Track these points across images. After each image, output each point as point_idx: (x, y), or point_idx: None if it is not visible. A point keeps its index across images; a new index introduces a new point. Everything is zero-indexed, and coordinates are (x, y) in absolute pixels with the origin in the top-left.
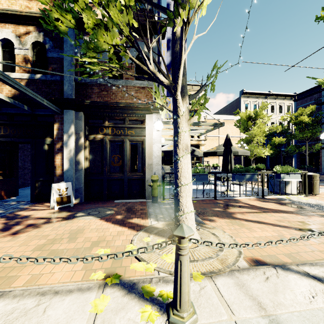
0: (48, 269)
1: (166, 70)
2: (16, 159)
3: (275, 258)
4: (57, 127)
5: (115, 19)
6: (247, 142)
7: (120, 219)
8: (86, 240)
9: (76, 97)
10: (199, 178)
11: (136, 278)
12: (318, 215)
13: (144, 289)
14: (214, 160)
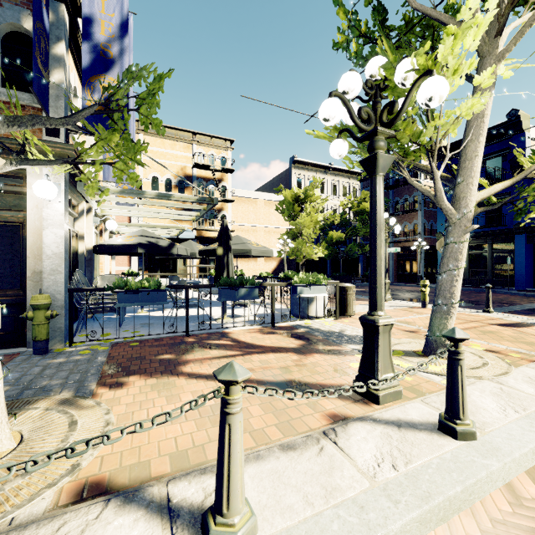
0: None
1: None
2: None
3: (149, 467)
4: None
5: None
6: (295, 236)
7: None
8: None
9: None
10: (149, 299)
11: None
12: (323, 351)
13: None
14: (251, 264)
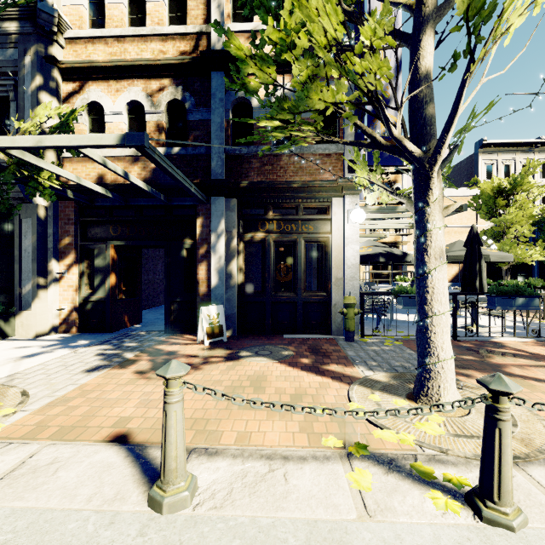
0: (251, 427)
1: (403, 130)
2: (140, 270)
3: None
4: (201, 224)
5: (359, 71)
6: (495, 236)
7: (310, 365)
8: (278, 391)
9: (226, 177)
10: None
11: (391, 452)
12: None
13: (415, 468)
14: None
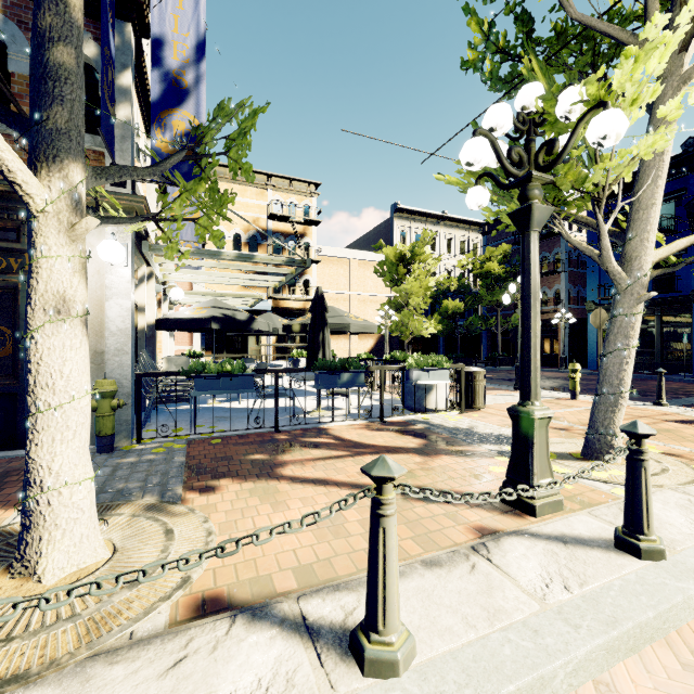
0: None
1: None
2: None
3: (270, 583)
4: None
5: None
6: (399, 306)
7: None
8: None
9: None
10: (232, 386)
11: None
12: (452, 453)
13: None
14: (341, 343)
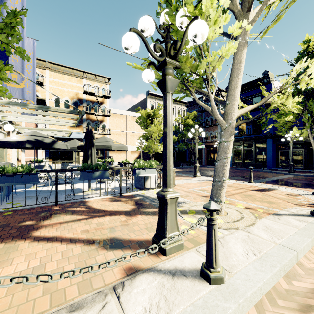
0: None
1: None
2: None
3: None
4: None
5: None
6: (148, 138)
7: None
8: None
9: None
10: (22, 180)
11: None
12: (145, 213)
13: None
14: (122, 155)
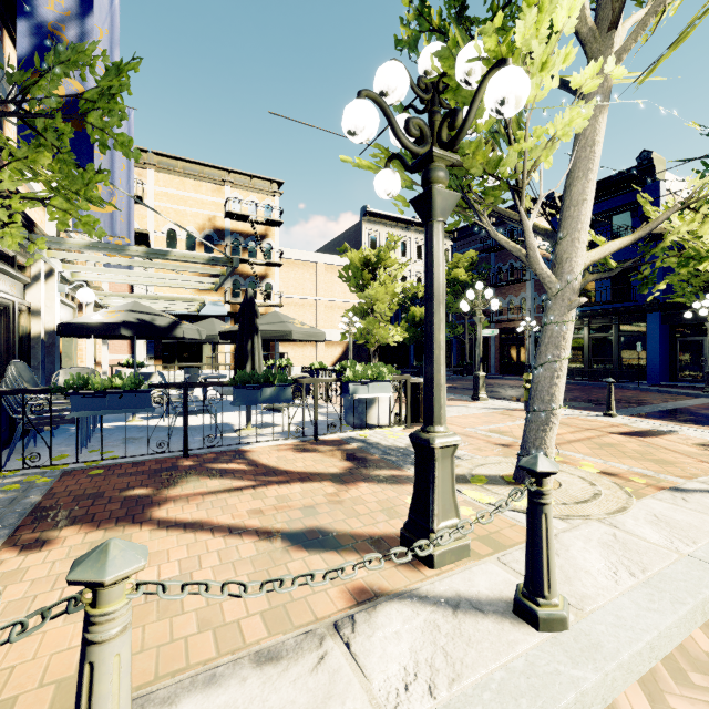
0: None
1: None
2: None
3: None
4: None
5: None
6: (365, 313)
7: None
8: None
9: None
10: (122, 404)
11: None
12: (375, 479)
13: None
14: (307, 350)
